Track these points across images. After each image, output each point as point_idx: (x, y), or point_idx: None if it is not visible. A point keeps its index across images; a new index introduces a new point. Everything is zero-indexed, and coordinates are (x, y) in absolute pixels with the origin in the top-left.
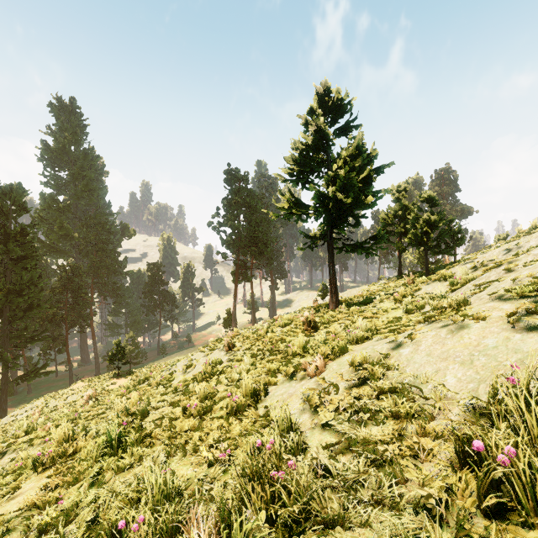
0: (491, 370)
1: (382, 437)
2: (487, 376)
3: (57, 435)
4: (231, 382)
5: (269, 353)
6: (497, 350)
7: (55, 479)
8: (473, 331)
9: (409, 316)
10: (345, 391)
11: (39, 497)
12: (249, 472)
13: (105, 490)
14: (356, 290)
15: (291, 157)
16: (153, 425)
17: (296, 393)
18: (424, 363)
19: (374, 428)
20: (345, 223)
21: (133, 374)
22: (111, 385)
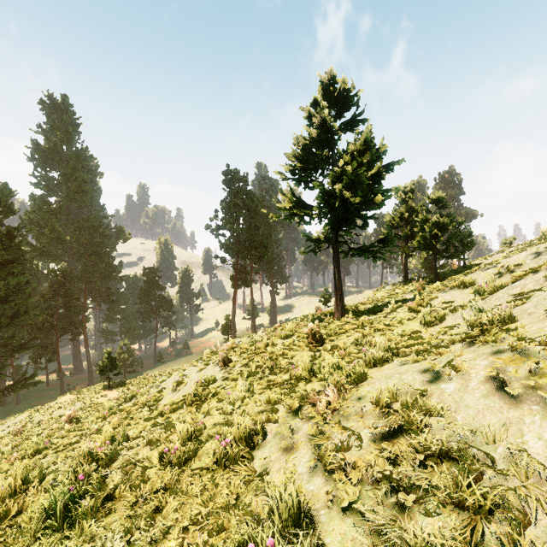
0: None
1: None
2: None
3: None
4: (223, 413)
5: (269, 371)
6: None
7: None
8: None
9: (433, 331)
10: (370, 444)
11: None
12: None
13: None
14: (361, 296)
15: (293, 153)
16: (120, 476)
17: (303, 440)
18: (482, 409)
19: (426, 520)
20: (352, 224)
21: (125, 385)
22: (101, 398)
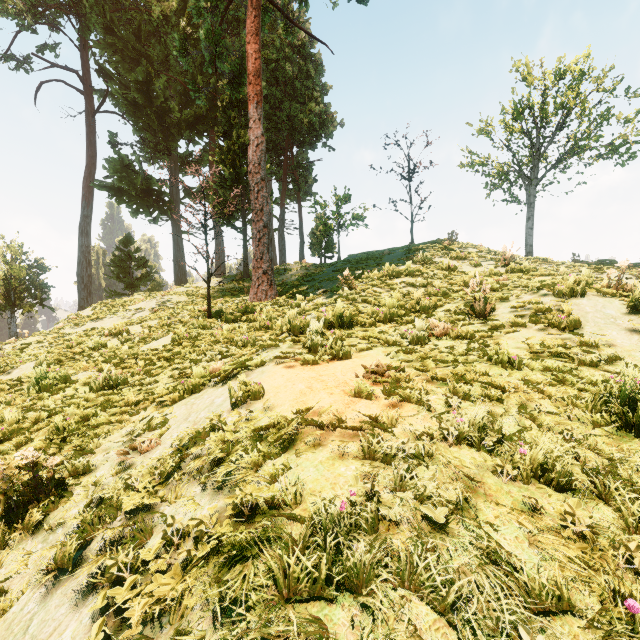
0: None
1: None
2: None
3: None
4: None
5: None
6: None
7: None
8: None
9: None
10: None
11: None
12: None
13: None
14: None
15: None
16: None
17: None
18: None
19: None
20: None
21: None
22: None
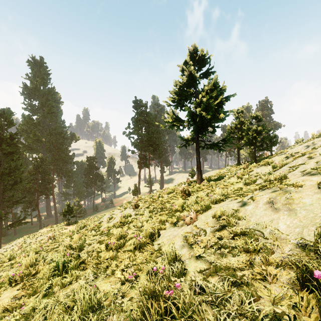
0: (310, 219)
1: (239, 265)
2: (308, 223)
3: (25, 262)
4: (136, 227)
5: (160, 210)
6: (313, 206)
7: (21, 291)
8: (294, 194)
9: (248, 186)
10: (210, 233)
11: (9, 304)
12: (148, 292)
13: (52, 300)
14: (212, 172)
15: (173, 91)
16: (86, 256)
17: (178, 235)
18: (262, 215)
19: (232, 258)
20: (206, 130)
21: (77, 223)
22: (64, 230)
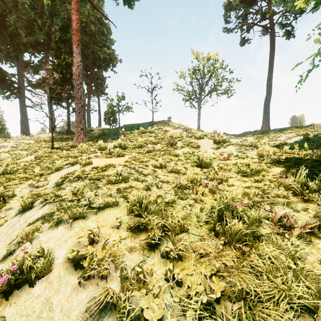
0: None
1: None
2: None
3: None
4: None
5: None
6: None
7: None
8: None
9: None
10: None
11: None
12: None
13: None
14: None
15: None
16: None
17: None
18: None
19: None
20: None
21: None
22: None
